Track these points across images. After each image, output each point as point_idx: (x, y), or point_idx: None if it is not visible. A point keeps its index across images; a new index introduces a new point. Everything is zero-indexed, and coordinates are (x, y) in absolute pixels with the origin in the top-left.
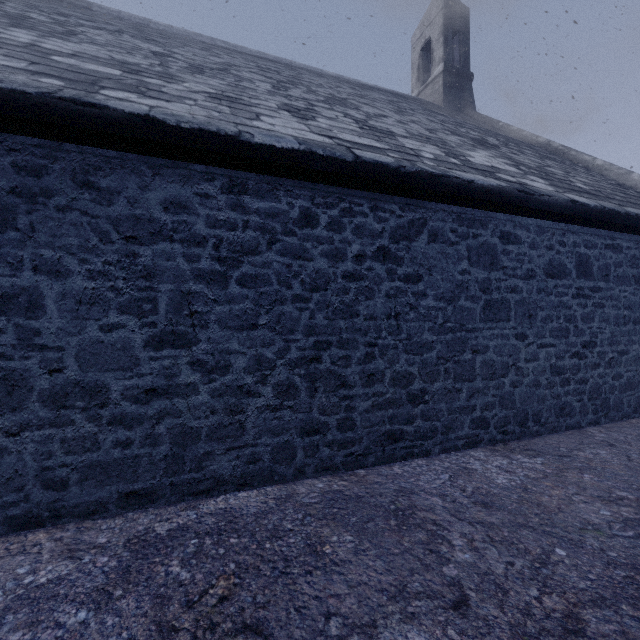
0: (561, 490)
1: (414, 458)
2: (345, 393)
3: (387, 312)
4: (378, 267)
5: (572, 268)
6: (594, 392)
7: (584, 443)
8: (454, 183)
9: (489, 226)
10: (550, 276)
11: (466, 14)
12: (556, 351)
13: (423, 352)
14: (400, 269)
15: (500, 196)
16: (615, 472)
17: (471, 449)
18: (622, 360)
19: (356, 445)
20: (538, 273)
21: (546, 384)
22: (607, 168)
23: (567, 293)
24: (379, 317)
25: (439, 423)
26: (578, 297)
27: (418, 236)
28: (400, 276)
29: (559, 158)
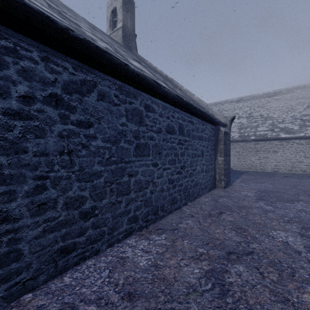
0: (175, 259)
1: (86, 260)
2: (8, 227)
3: (60, 149)
4: (50, 111)
5: (177, 129)
6: (185, 189)
7: (182, 217)
8: (115, 61)
9: (138, 99)
10: (168, 132)
11: (133, 4)
12: (171, 171)
13: (93, 179)
14: (73, 115)
15: (144, 81)
16: (196, 234)
17: (128, 238)
18: (194, 173)
19: (23, 273)
20: (163, 130)
21: (166, 189)
22: (187, 91)
23: (175, 142)
24: (51, 153)
25: (106, 227)
26: (179, 144)
27: (89, 93)
28: (73, 121)
29: (170, 83)
